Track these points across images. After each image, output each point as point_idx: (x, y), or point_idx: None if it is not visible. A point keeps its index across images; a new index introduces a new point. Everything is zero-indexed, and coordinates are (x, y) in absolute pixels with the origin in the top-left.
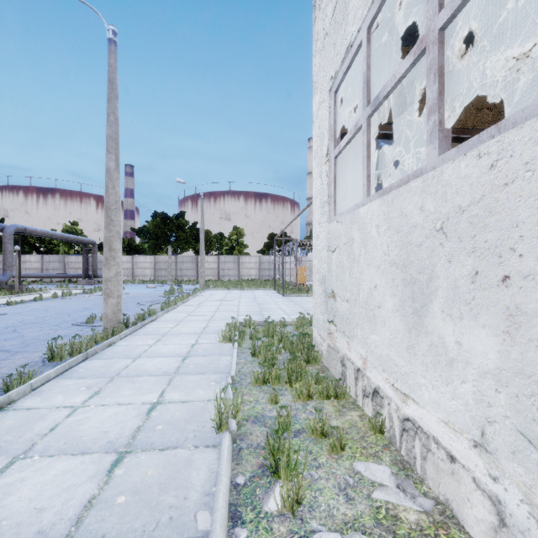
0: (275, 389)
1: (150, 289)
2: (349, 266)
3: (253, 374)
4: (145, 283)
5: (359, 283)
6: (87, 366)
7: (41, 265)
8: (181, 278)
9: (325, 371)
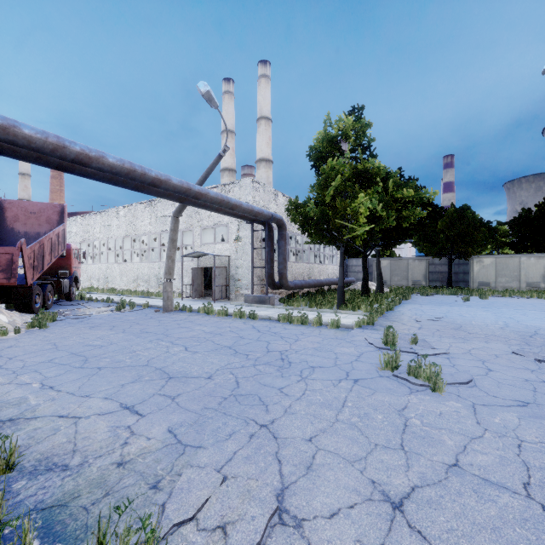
0: None
1: None
2: None
3: None
4: None
5: None
6: None
7: None
8: None
9: None
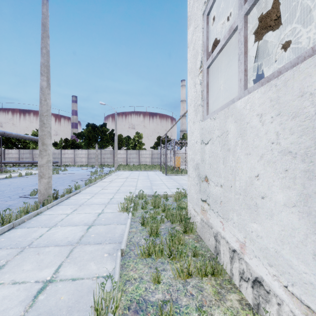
0: (157, 269)
1: (83, 170)
2: (223, 156)
3: (139, 248)
4: (81, 167)
5: (235, 171)
6: (10, 235)
7: (18, 155)
8: (104, 163)
9: (200, 241)
